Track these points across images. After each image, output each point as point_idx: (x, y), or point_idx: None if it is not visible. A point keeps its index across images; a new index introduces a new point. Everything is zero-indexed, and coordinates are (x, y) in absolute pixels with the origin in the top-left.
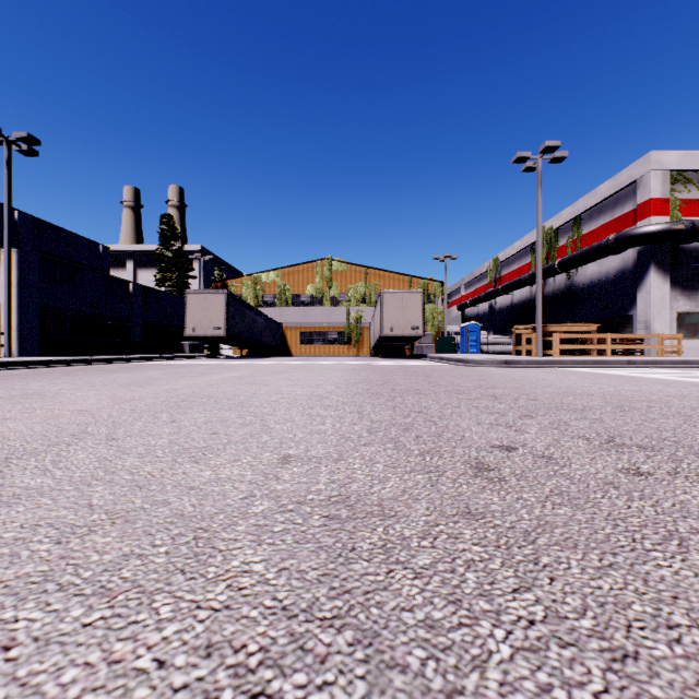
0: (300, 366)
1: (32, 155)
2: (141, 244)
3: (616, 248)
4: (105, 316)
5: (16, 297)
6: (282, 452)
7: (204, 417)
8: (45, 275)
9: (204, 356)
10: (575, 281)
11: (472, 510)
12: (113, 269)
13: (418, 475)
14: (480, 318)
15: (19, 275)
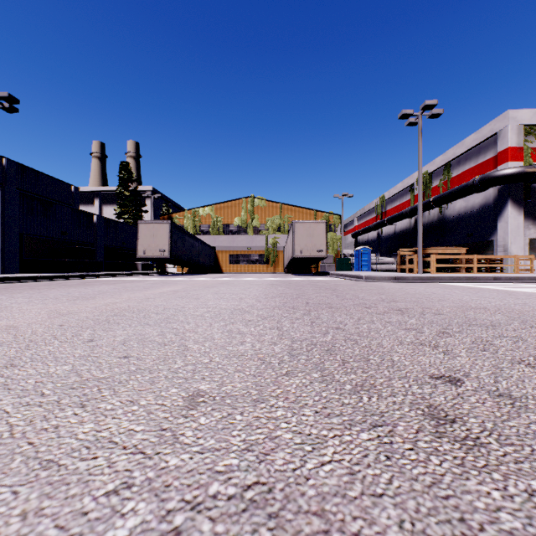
0: (228, 281)
1: (13, 112)
2: (106, 186)
3: (480, 187)
4: (74, 241)
5: (0, 226)
6: (191, 387)
7: (125, 335)
8: (24, 208)
9: (153, 273)
10: (445, 214)
11: (476, 531)
12: (83, 205)
13: (363, 433)
14: (369, 243)
15: (2, 208)
